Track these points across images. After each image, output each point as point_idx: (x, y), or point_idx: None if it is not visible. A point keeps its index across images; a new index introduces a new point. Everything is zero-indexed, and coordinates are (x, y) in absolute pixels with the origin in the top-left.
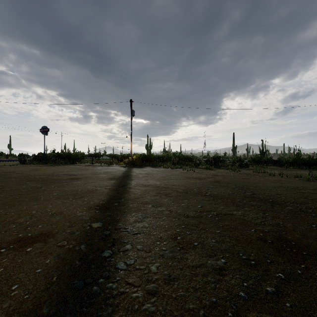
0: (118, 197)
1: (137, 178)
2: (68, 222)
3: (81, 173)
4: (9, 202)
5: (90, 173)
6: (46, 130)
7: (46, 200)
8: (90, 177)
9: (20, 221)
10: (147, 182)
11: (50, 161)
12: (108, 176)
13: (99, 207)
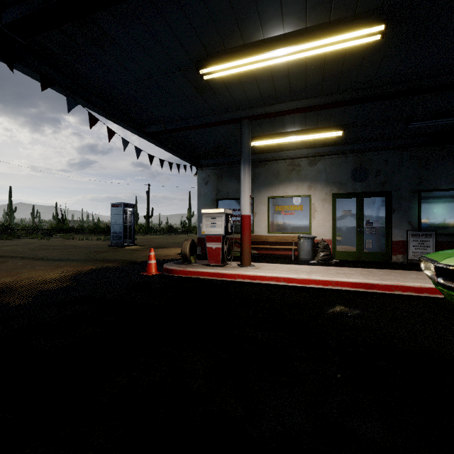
0: None
1: None
2: None
3: None
4: None
5: None
6: None
7: None
8: None
9: None
10: None
11: None
12: None
13: None
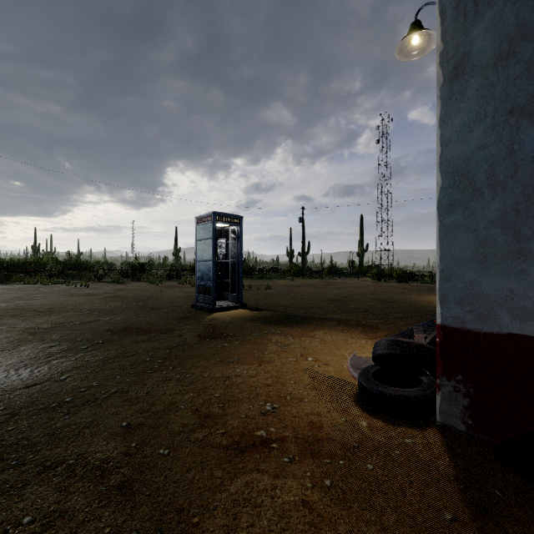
0: None
1: None
2: None
3: None
4: None
5: None
6: None
7: None
8: None
9: None
10: None
11: None
12: None
13: None
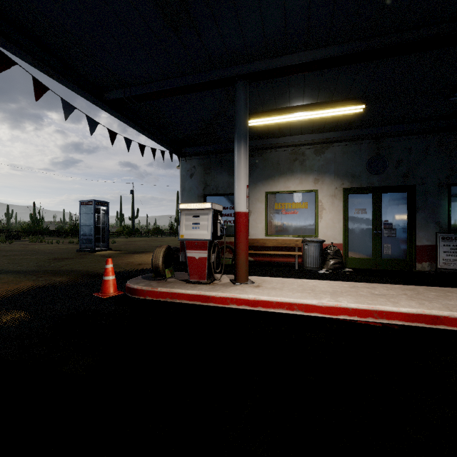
0: None
1: None
2: None
3: None
4: None
5: None
6: None
7: None
8: None
9: None
10: None
11: None
12: None
13: None
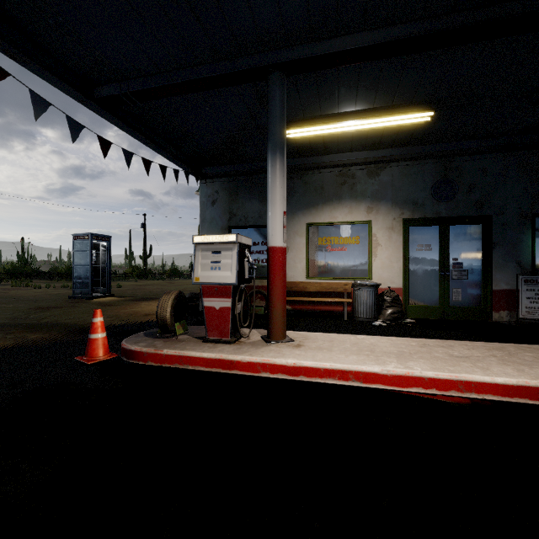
0: None
1: None
2: None
3: None
4: None
5: None
6: None
7: None
8: None
9: None
10: None
11: None
12: None
13: None
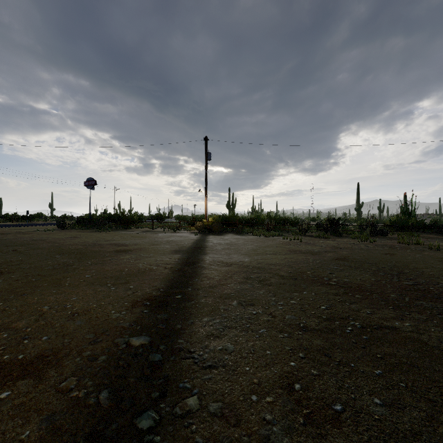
0: (183, 283)
1: (215, 251)
2: (93, 332)
3: (134, 242)
4: (18, 288)
5: (147, 242)
6: (92, 182)
7: (71, 287)
8: (145, 249)
9: (18, 326)
10: (229, 257)
11: (97, 225)
12: (171, 247)
13: (150, 302)
